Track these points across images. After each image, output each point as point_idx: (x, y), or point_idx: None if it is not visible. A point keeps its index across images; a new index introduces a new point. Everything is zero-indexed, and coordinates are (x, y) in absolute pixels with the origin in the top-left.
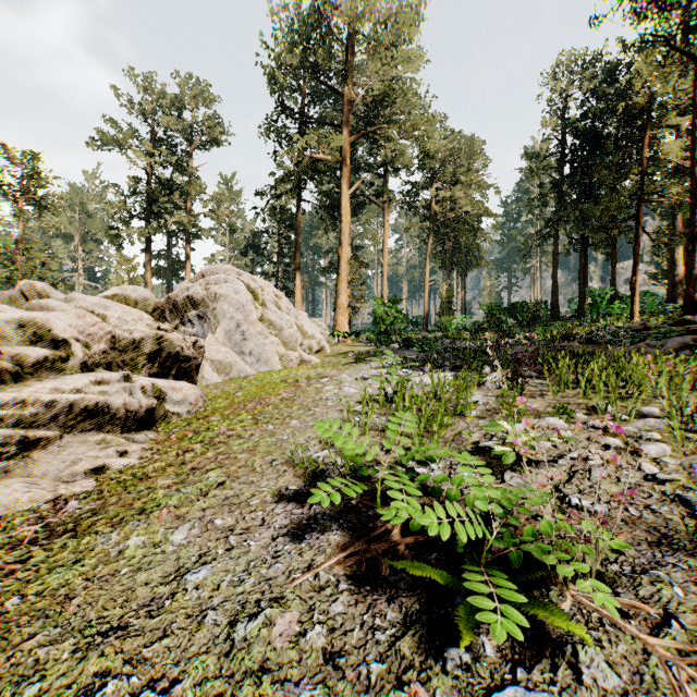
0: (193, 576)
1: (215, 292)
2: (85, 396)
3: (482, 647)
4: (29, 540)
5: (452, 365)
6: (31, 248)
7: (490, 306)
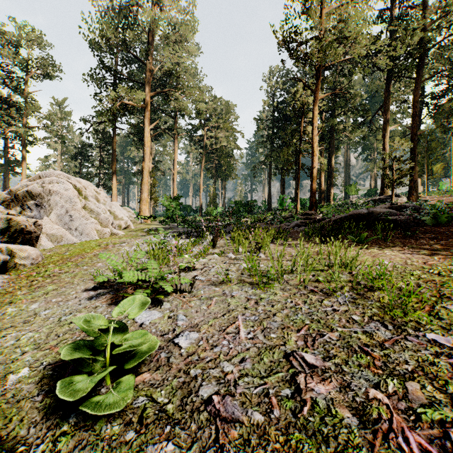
0: (43, 312)
1: (49, 189)
2: None
3: None
4: None
5: (197, 235)
6: None
7: (236, 202)
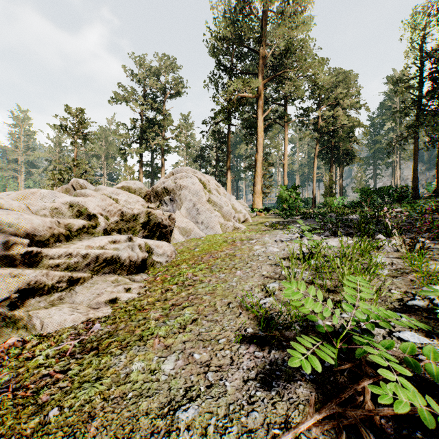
0: (183, 414)
1: (180, 184)
2: (105, 251)
3: None
4: (70, 353)
5: (346, 232)
6: (79, 163)
7: (363, 189)
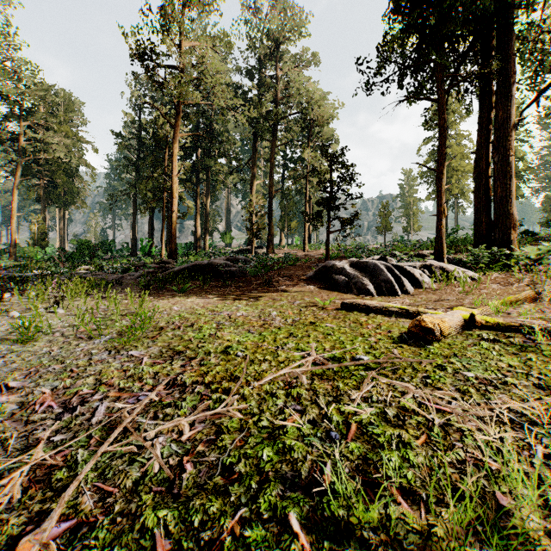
0: None
1: None
2: None
3: None
4: None
5: None
6: None
7: (81, 242)
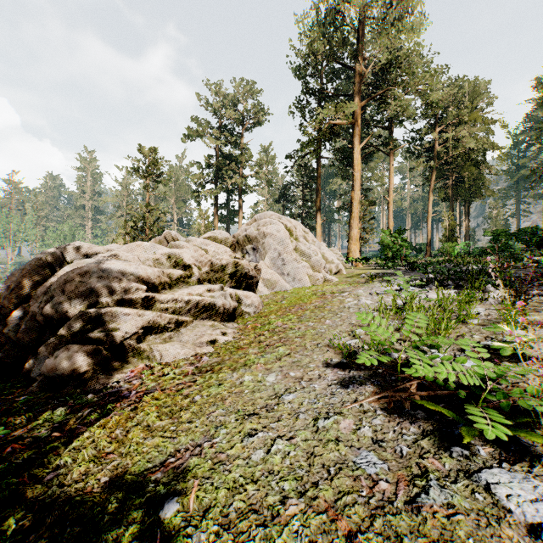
0: (286, 397)
1: (263, 231)
2: (204, 298)
3: (478, 451)
4: (191, 373)
5: (455, 284)
6: (153, 209)
7: (495, 232)
